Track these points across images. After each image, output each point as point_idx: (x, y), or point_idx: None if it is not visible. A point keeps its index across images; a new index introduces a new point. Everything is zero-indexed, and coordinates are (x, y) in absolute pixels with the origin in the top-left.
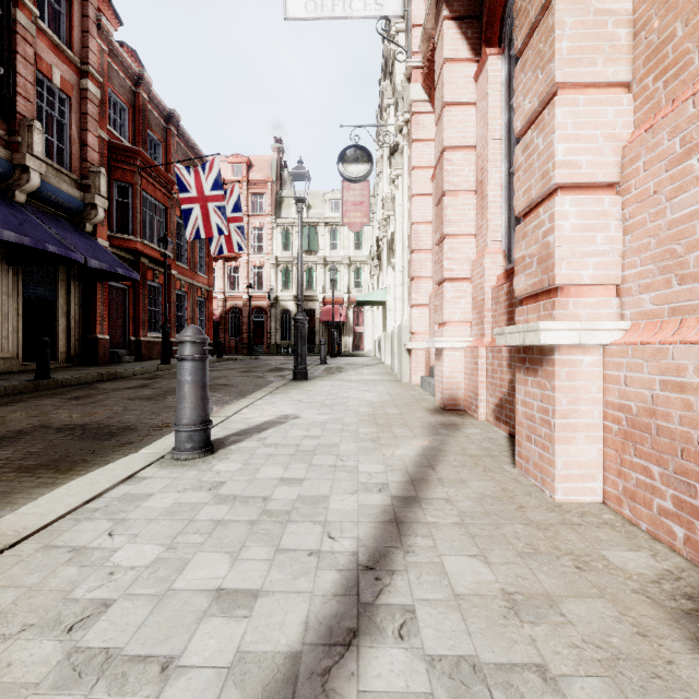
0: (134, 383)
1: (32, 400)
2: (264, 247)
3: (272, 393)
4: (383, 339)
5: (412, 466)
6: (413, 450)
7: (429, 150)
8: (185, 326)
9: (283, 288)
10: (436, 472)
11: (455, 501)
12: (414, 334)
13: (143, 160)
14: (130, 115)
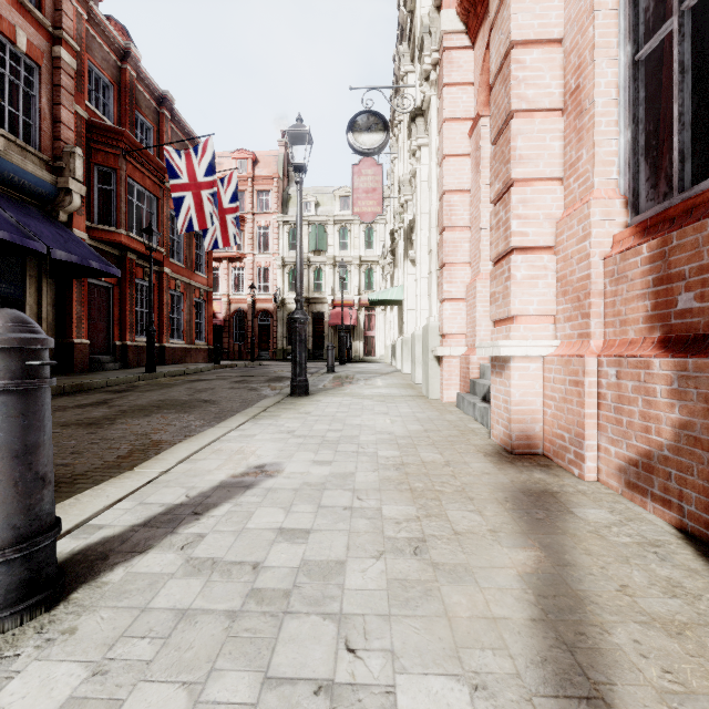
0: (94, 399)
1: None
2: (270, 247)
3: (256, 418)
4: (399, 343)
5: (545, 695)
6: (512, 594)
7: (466, 96)
8: (180, 329)
9: (290, 290)
10: None
11: None
12: (446, 337)
13: (129, 142)
14: (115, 93)
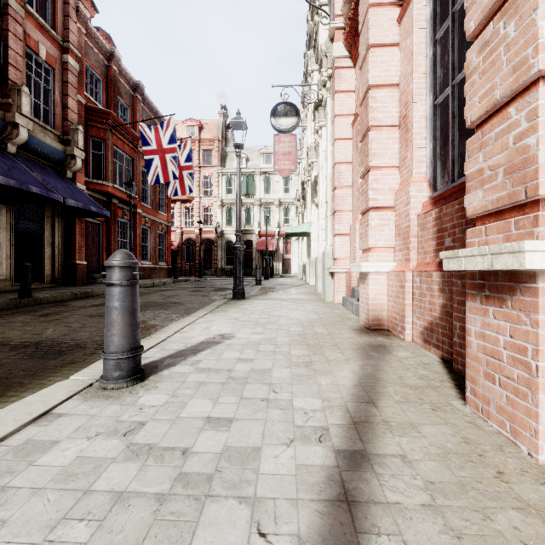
0: (100, 301)
1: (8, 316)
2: (212, 191)
3: (213, 312)
4: (308, 264)
5: (351, 402)
6: (348, 378)
7: (350, 99)
8: (148, 253)
9: (227, 224)
10: (379, 410)
11: (414, 461)
12: (336, 260)
13: (114, 120)
14: (104, 84)
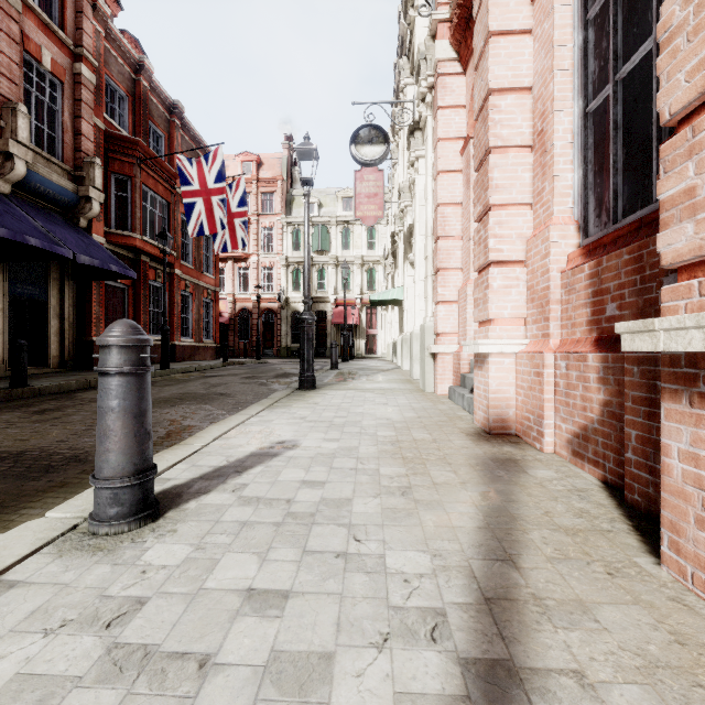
0: None
1: None
2: (274, 247)
3: (271, 407)
4: (400, 341)
5: (477, 559)
6: (468, 515)
7: (458, 118)
8: (190, 328)
9: (294, 290)
10: (524, 575)
11: (601, 685)
12: (440, 336)
13: (143, 151)
14: (130, 104)
